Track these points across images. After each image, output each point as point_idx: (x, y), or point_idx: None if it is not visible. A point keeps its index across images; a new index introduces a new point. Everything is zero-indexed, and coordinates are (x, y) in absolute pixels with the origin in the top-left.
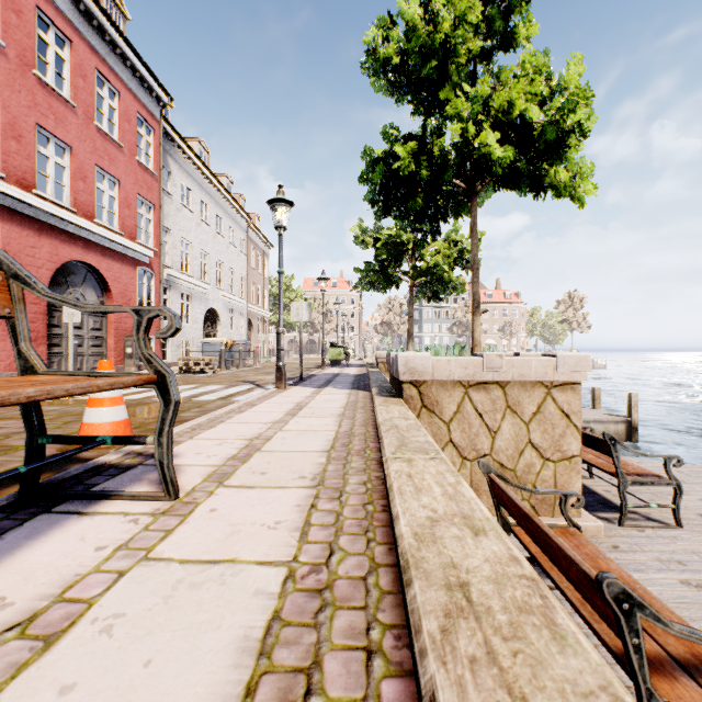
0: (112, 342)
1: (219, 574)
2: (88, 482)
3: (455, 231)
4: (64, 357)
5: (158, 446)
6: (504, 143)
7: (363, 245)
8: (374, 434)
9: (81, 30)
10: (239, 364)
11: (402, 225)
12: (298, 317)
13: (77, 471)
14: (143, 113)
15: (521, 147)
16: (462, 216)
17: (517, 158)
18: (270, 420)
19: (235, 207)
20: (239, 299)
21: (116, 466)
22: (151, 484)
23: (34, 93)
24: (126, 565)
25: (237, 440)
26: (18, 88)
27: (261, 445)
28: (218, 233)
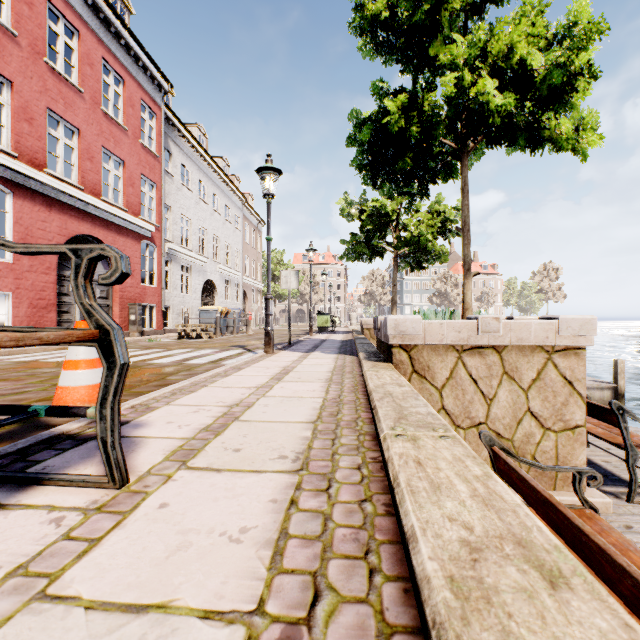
0: (117, 310)
1: (137, 638)
2: (32, 457)
3: (438, 203)
4: (73, 323)
5: (100, 420)
6: (501, 92)
7: (349, 217)
8: (365, 402)
9: (89, 22)
10: (233, 331)
11: (388, 190)
12: (287, 284)
13: (25, 443)
14: (145, 99)
15: (520, 97)
16: (452, 177)
17: (518, 105)
18: (254, 385)
19: (230, 187)
20: (234, 272)
21: (74, 437)
22: (102, 462)
23: (45, 80)
24: (6, 610)
25: (215, 407)
26: (30, 74)
27: (240, 414)
28: (215, 210)
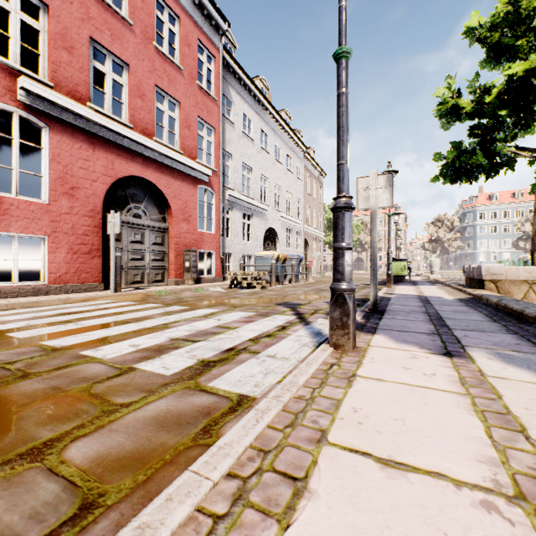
0: (172, 256)
1: None
2: None
3: None
4: (124, 269)
5: None
6: None
7: (449, 118)
8: None
9: None
10: (291, 279)
11: None
12: (368, 201)
13: None
14: (203, 40)
15: None
16: None
17: None
18: None
19: (292, 137)
20: (296, 220)
21: None
22: None
23: (88, 7)
24: None
25: None
26: None
27: None
28: (277, 160)
